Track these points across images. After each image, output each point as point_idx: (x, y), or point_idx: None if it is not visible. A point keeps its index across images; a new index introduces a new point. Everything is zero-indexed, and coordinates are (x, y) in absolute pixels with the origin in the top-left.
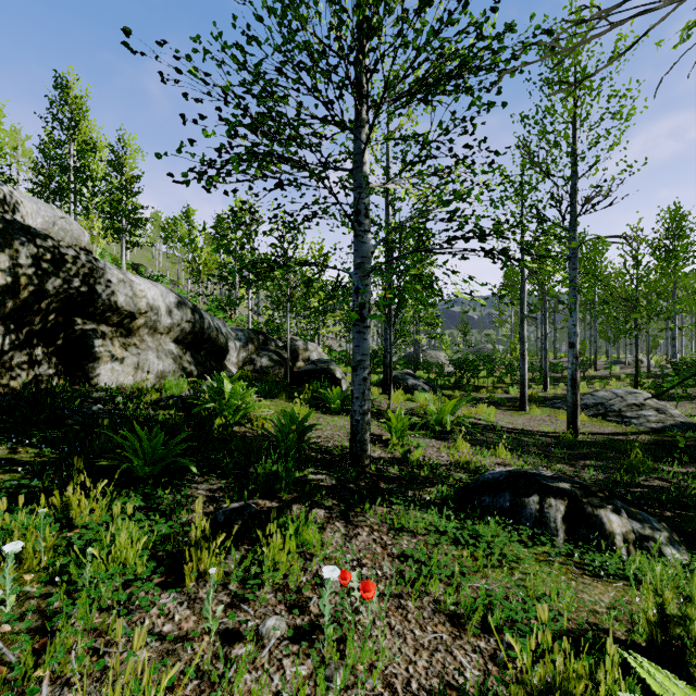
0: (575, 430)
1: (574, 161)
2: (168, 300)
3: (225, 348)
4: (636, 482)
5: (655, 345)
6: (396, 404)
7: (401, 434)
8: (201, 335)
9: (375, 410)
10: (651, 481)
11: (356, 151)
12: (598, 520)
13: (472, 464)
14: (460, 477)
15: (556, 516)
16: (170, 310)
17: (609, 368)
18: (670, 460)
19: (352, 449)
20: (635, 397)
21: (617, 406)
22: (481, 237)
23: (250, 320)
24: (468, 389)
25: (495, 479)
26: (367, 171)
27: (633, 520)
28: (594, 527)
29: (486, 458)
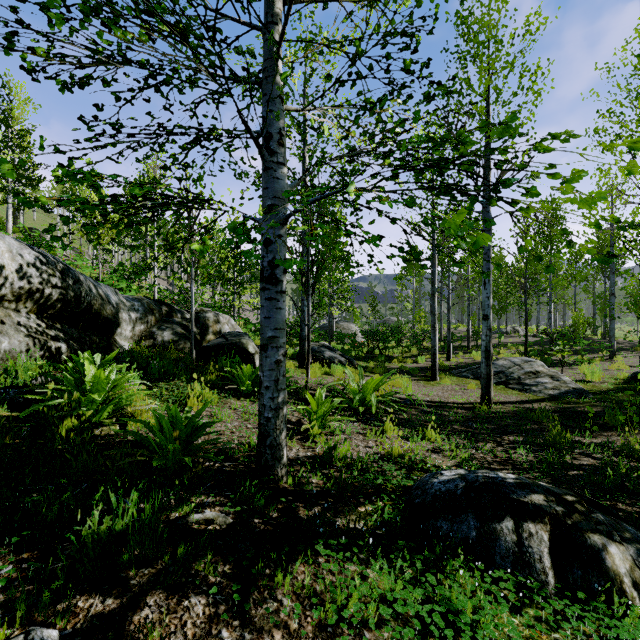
0: (489, 401)
1: (488, 136)
2: (20, 258)
3: (114, 320)
4: (567, 461)
5: (529, 317)
6: (313, 379)
7: (322, 420)
8: (76, 304)
9: (292, 390)
10: (579, 458)
11: (266, 55)
12: (595, 553)
13: (406, 457)
14: (400, 484)
15: (541, 551)
16: (23, 270)
17: (499, 337)
18: (578, 429)
19: (261, 457)
20: (531, 365)
21: (516, 374)
22: (440, 165)
23: (156, 289)
24: (382, 361)
25: (450, 492)
26: (280, 83)
27: (627, 543)
28: (592, 566)
29: (418, 445)
